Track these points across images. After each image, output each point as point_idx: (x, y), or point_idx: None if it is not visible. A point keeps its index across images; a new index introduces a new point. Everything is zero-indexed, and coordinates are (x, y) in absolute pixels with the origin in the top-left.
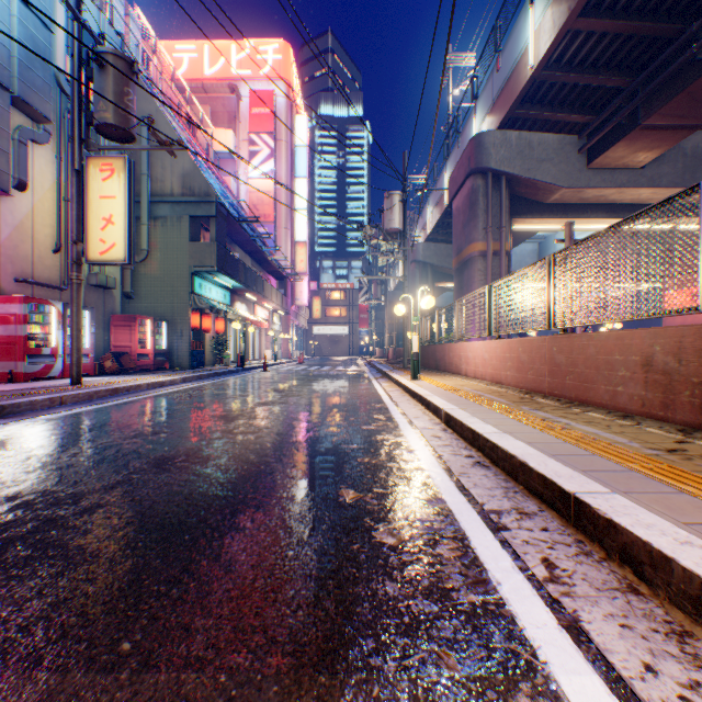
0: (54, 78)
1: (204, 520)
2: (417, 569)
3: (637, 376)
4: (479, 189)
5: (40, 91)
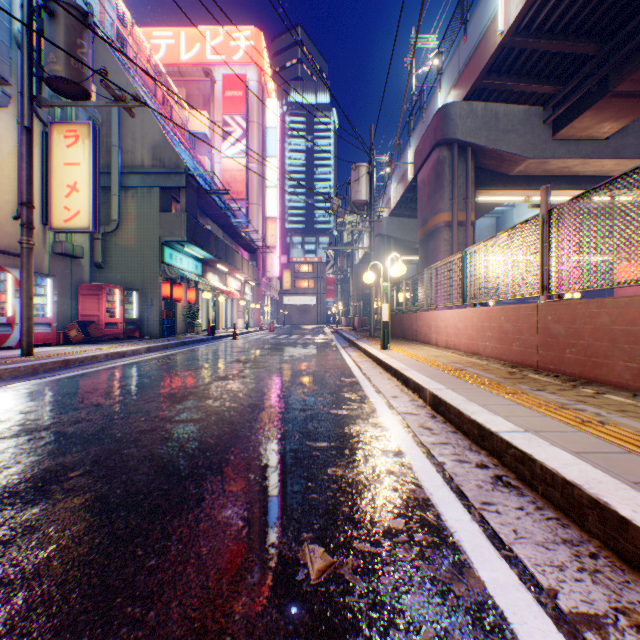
0: (15, 41)
1: None
2: None
3: None
4: (445, 160)
5: None
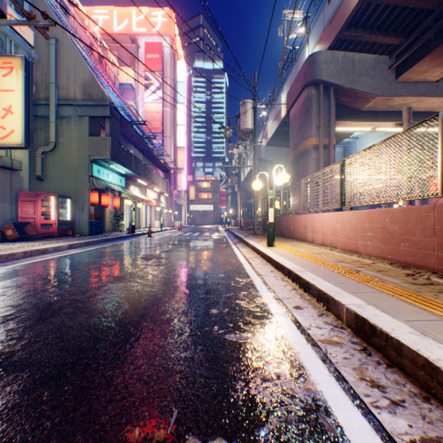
0: None
1: None
2: None
3: None
4: (313, 97)
5: None
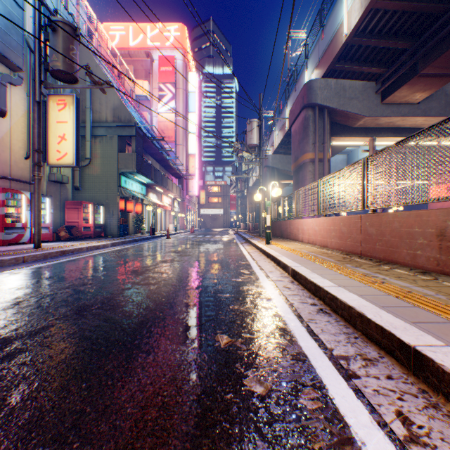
0: (25, 41)
1: (102, 366)
2: (285, 425)
3: (433, 243)
4: (310, 117)
5: (14, 49)
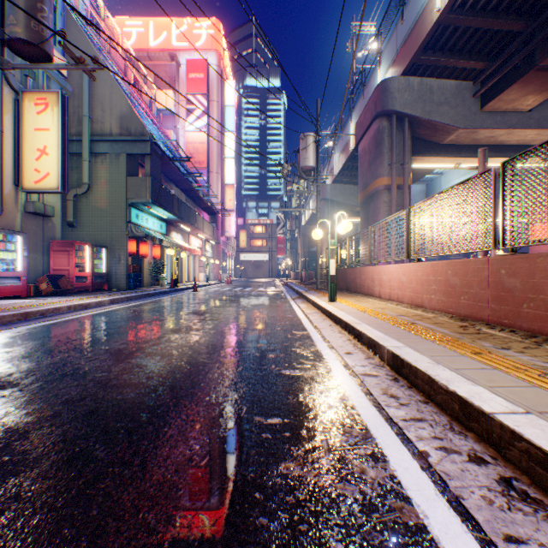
0: None
1: None
2: None
3: None
4: (385, 130)
5: None
